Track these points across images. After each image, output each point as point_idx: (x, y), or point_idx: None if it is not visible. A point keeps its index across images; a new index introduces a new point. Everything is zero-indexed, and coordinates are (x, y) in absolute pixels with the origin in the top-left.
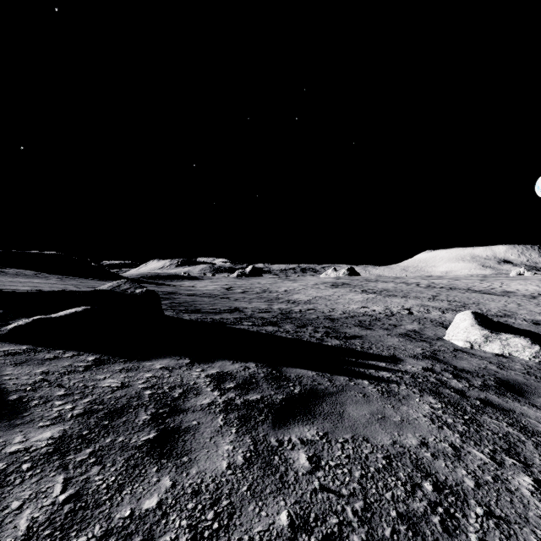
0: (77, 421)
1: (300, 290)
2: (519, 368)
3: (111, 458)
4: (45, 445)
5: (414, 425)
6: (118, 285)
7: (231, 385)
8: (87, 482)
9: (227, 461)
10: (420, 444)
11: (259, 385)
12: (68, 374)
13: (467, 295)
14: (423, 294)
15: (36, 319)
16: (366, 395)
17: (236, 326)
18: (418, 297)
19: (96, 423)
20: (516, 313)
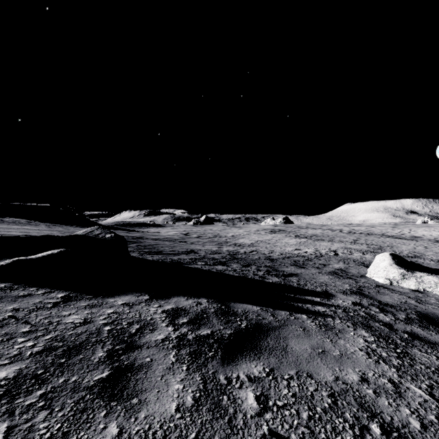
0: (35, 359)
1: (245, 235)
2: (434, 303)
3: (60, 401)
4: None
5: (353, 359)
6: (91, 231)
7: (184, 320)
8: (30, 431)
9: (177, 402)
10: (361, 380)
11: (209, 320)
12: (36, 310)
13: (382, 239)
14: (346, 239)
15: (16, 260)
16: (306, 329)
17: (191, 266)
18: (341, 241)
19: (53, 361)
20: (424, 254)
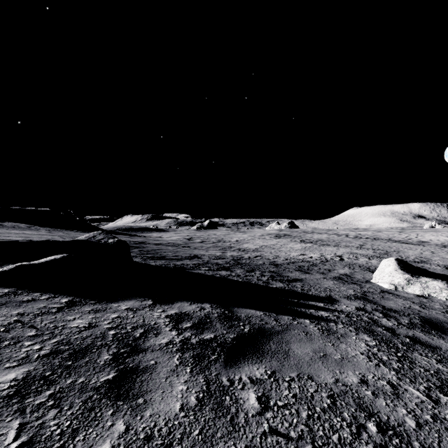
0: (42, 362)
1: (249, 240)
2: (438, 308)
3: (69, 401)
4: (7, 387)
5: (353, 363)
6: (94, 236)
7: (187, 324)
8: (41, 427)
9: (181, 402)
10: (360, 382)
11: (212, 325)
12: (41, 315)
13: (389, 244)
14: (352, 243)
15: (19, 266)
16: (308, 333)
17: (194, 271)
18: (347, 246)
19: (60, 363)
20: (431, 259)
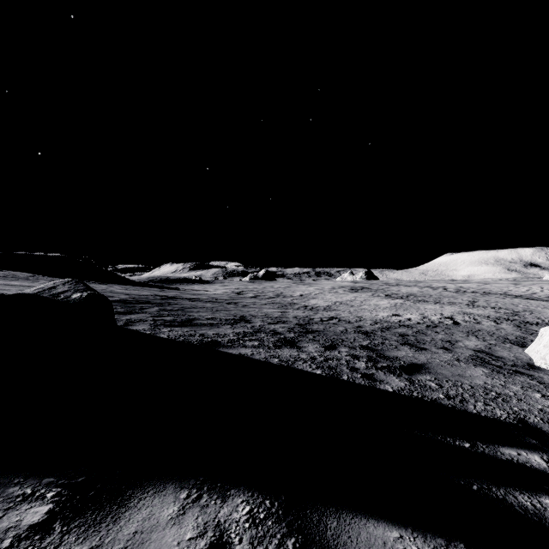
0: None
1: (317, 294)
2: None
3: None
4: None
5: None
6: (53, 286)
7: None
8: None
9: None
10: None
11: None
12: None
13: (510, 301)
14: (458, 299)
15: None
16: None
17: (233, 350)
18: (453, 303)
19: None
20: None
